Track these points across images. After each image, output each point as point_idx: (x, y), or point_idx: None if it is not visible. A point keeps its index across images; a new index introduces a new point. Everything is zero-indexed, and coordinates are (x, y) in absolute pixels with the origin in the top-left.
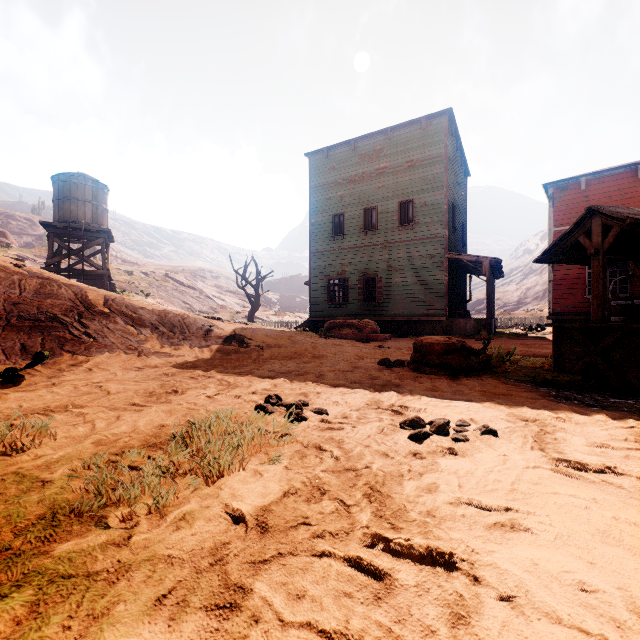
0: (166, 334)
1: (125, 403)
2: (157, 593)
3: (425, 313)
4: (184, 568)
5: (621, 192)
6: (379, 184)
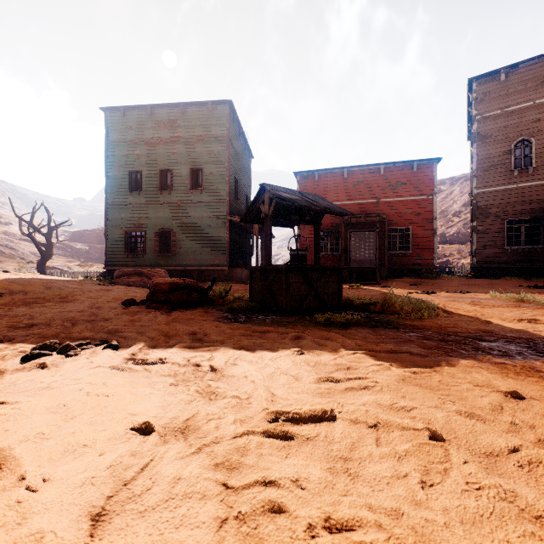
0: None
1: None
2: None
3: (212, 264)
4: None
5: (336, 185)
6: (174, 150)
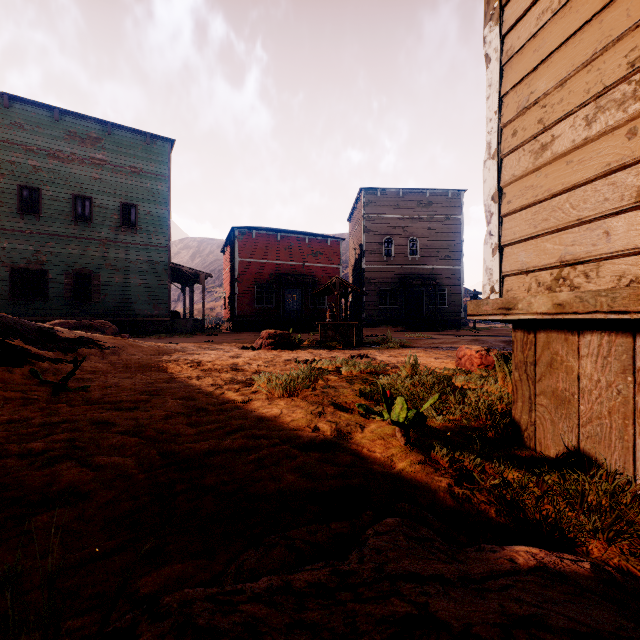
0: (24, 339)
1: (251, 373)
2: None
3: (150, 314)
4: None
5: (271, 245)
6: (96, 175)
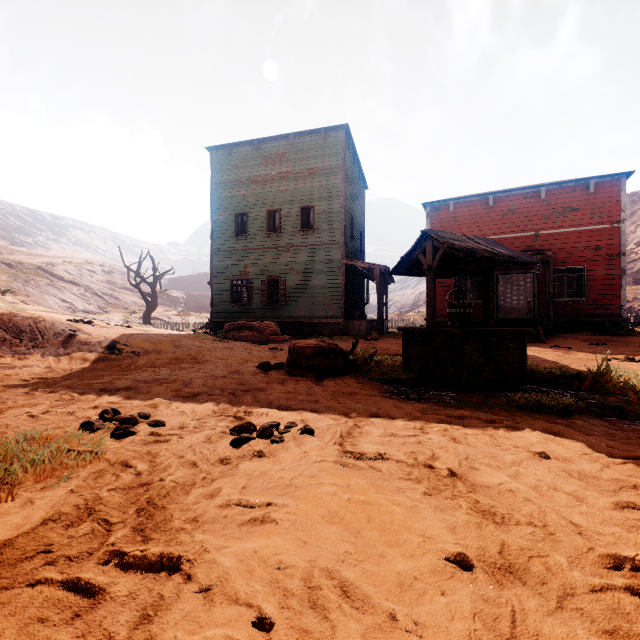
0: (9, 341)
1: None
2: None
3: (325, 315)
4: None
5: (478, 216)
6: (282, 188)
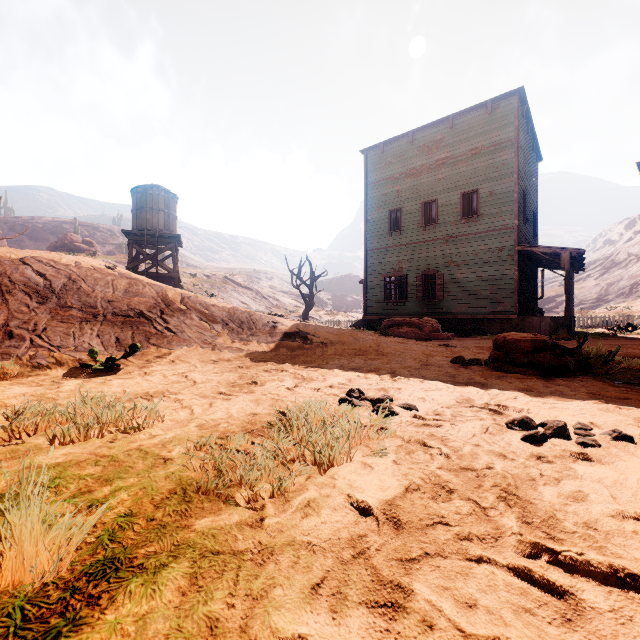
0: (235, 330)
1: (213, 392)
2: (309, 581)
3: (491, 311)
4: (327, 557)
5: None
6: (439, 176)
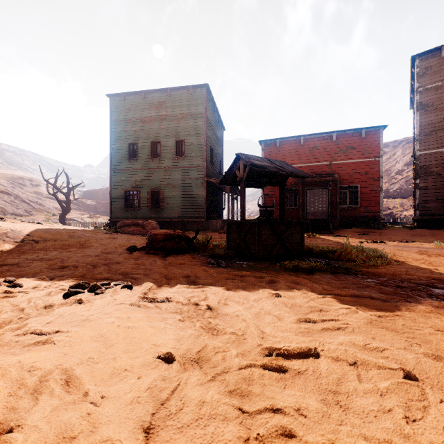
0: None
1: None
2: None
3: (192, 216)
4: None
5: (294, 150)
6: (162, 126)
